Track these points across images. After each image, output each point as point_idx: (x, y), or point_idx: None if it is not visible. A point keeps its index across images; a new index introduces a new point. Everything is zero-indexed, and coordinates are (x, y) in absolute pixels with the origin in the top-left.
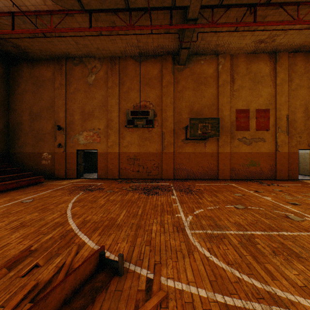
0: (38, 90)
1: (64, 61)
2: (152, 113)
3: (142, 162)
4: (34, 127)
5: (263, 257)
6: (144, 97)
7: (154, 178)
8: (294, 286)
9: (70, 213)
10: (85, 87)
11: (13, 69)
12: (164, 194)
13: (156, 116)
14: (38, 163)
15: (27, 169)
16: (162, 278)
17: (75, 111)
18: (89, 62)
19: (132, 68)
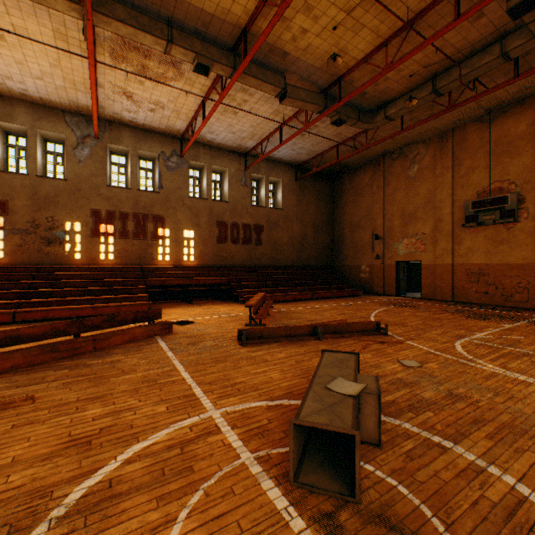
0: (356, 200)
1: (381, 160)
2: (513, 198)
3: (492, 278)
4: (353, 238)
5: (511, 359)
6: (497, 175)
7: (517, 306)
8: (500, 365)
9: (374, 315)
10: (405, 184)
11: (337, 184)
12: (495, 321)
13: (523, 202)
14: (356, 276)
15: (348, 282)
16: (407, 341)
17: (393, 215)
18: (410, 151)
19: (474, 136)
